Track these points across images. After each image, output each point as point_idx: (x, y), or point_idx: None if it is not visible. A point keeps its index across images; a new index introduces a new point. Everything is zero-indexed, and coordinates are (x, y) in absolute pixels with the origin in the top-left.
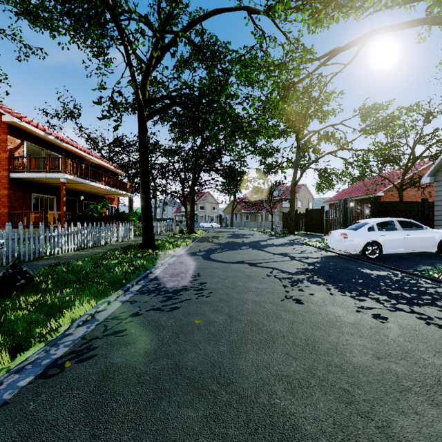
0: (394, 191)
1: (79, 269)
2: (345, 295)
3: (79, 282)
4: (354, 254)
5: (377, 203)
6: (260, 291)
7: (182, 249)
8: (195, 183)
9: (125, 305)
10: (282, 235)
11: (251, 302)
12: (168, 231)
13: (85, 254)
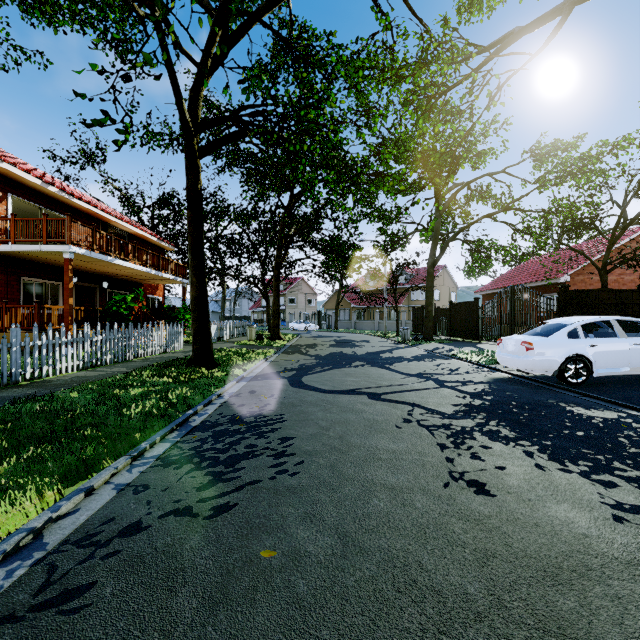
0: (586, 275)
1: (65, 408)
2: (569, 471)
3: (48, 439)
4: (541, 376)
5: (568, 292)
6: (396, 458)
7: (258, 366)
8: (281, 262)
9: (121, 498)
10: (413, 342)
11: (383, 489)
12: (241, 335)
13: (93, 376)
